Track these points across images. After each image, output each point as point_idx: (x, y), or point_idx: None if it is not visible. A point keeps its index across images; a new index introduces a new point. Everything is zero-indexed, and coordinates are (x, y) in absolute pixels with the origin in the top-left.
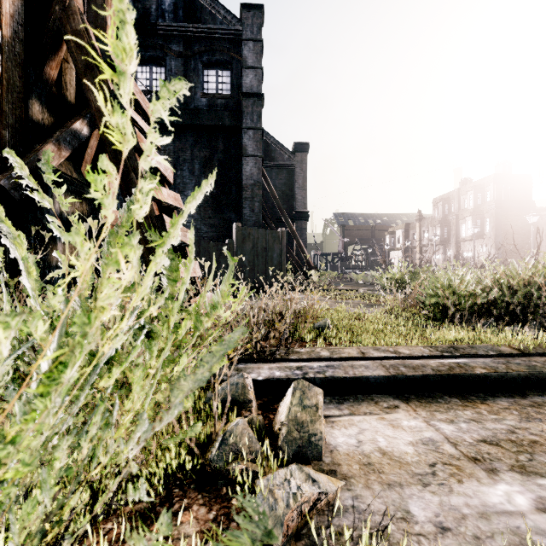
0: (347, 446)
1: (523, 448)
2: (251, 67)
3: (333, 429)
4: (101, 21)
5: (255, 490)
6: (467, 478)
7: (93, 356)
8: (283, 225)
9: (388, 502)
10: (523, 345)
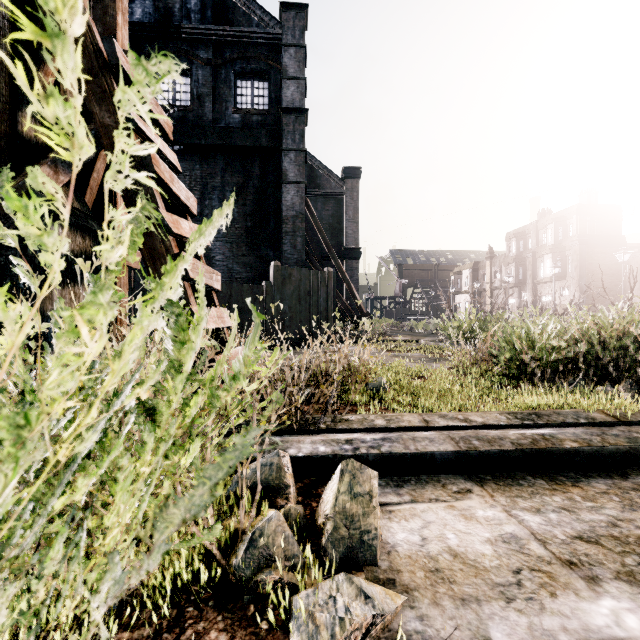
0: (409, 545)
1: (629, 547)
2: (292, 78)
3: (391, 522)
4: (111, 19)
5: (291, 610)
6: (561, 589)
7: (78, 439)
8: (330, 264)
9: (463, 626)
10: (620, 411)
